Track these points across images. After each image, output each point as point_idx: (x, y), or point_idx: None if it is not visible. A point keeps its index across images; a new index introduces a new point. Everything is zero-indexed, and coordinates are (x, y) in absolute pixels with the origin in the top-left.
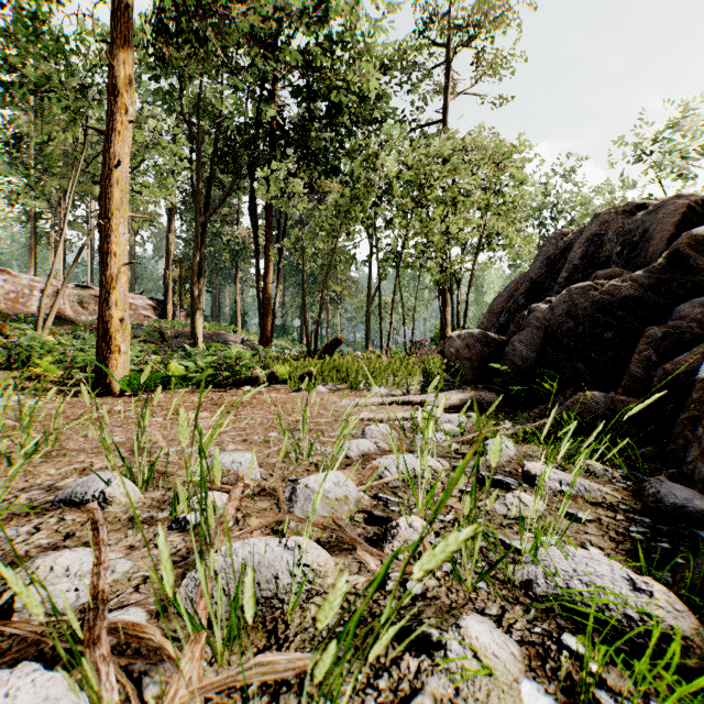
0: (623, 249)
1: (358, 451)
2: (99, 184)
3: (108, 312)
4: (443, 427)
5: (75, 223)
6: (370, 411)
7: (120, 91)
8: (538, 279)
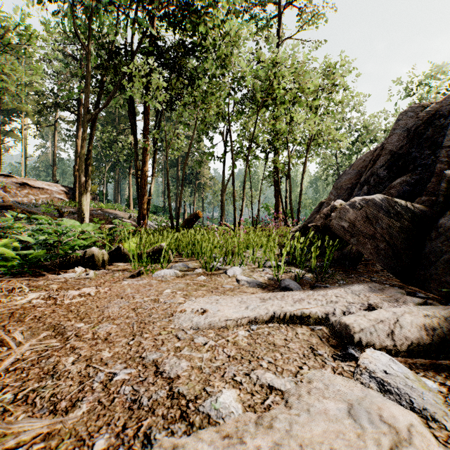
0: None
1: None
2: None
3: None
4: None
5: (12, 133)
6: (238, 377)
7: None
8: (400, 151)
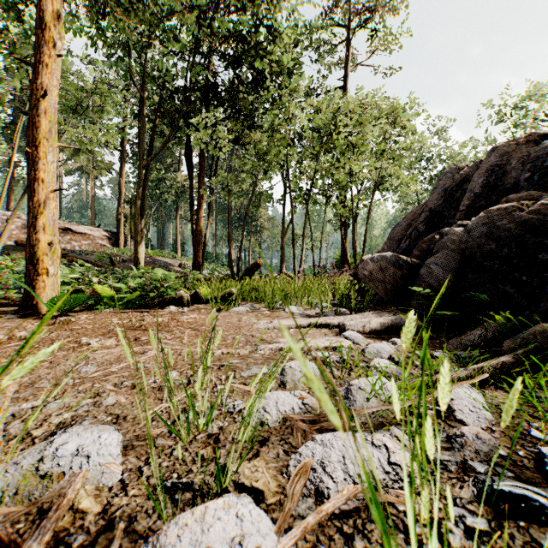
0: (531, 174)
1: (277, 413)
2: (29, 114)
3: (35, 236)
4: (381, 367)
5: None
6: None
7: (48, 26)
8: (437, 209)
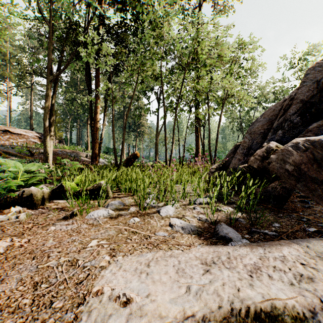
0: None
1: None
2: None
3: None
4: None
5: None
6: None
7: None
8: (311, 100)
